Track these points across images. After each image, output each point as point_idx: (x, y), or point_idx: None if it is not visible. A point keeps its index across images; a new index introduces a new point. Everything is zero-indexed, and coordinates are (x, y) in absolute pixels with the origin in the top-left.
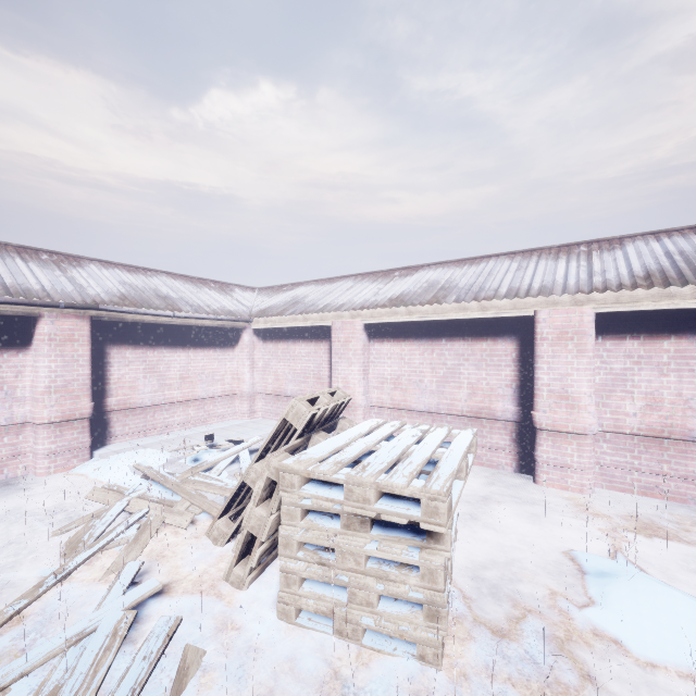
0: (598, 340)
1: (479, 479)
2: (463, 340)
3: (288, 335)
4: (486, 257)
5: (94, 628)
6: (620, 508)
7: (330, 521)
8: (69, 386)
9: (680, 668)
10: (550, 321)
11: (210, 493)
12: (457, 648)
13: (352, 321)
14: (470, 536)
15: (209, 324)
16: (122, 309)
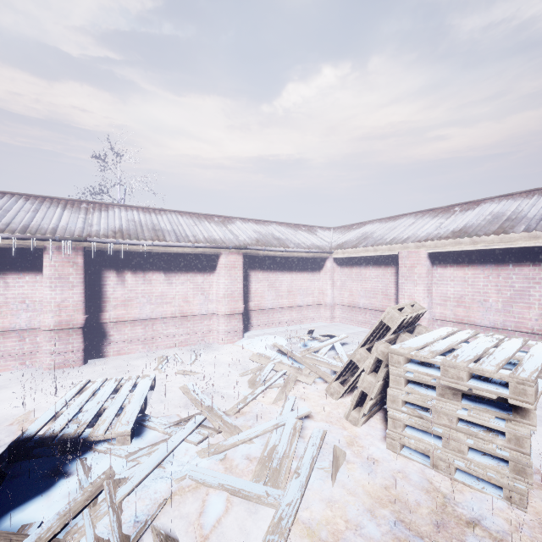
0: None
1: None
2: (533, 265)
3: (360, 262)
4: None
5: (282, 423)
6: None
7: (426, 390)
8: (233, 294)
9: None
10: None
11: (321, 366)
12: (541, 504)
13: (417, 250)
14: None
15: (305, 255)
16: (258, 248)
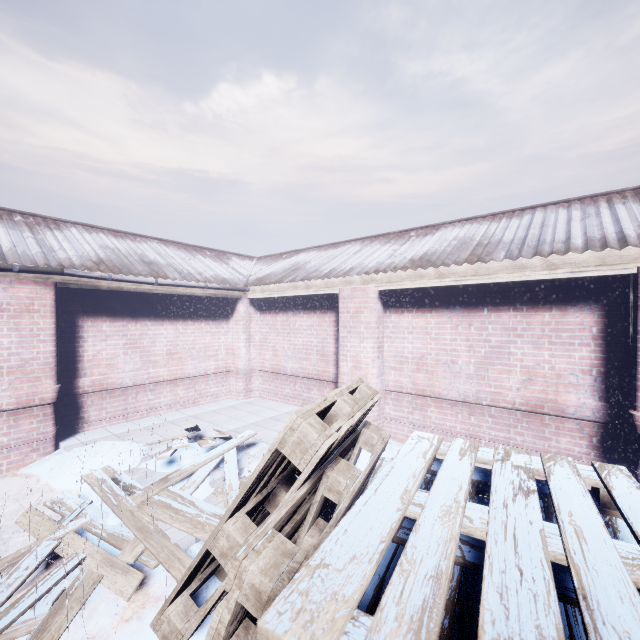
0: None
1: None
2: (515, 310)
3: (288, 305)
4: (528, 208)
5: None
6: None
7: None
8: (26, 366)
9: None
10: None
11: (175, 528)
12: None
13: (365, 287)
14: None
15: (199, 293)
16: (93, 274)
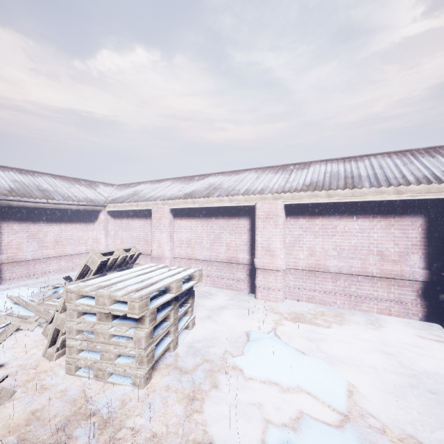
0: (287, 219)
1: (226, 297)
2: (223, 219)
3: (129, 215)
4: (245, 170)
5: None
6: (291, 309)
7: (94, 317)
8: None
9: (262, 379)
10: (262, 208)
11: (54, 310)
12: (158, 379)
13: (163, 207)
14: (202, 327)
15: (75, 208)
16: (8, 198)
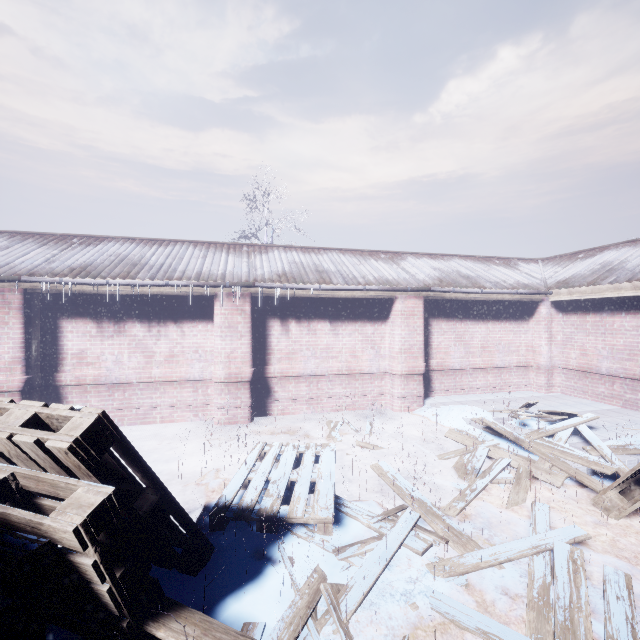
0: None
1: None
2: None
3: (602, 306)
4: None
5: (546, 547)
6: None
7: None
8: (411, 349)
9: None
10: None
11: (568, 460)
12: None
13: None
14: None
15: (507, 298)
16: (444, 289)
